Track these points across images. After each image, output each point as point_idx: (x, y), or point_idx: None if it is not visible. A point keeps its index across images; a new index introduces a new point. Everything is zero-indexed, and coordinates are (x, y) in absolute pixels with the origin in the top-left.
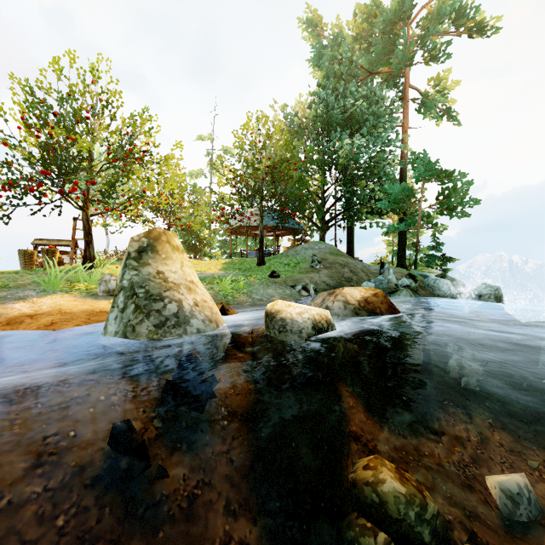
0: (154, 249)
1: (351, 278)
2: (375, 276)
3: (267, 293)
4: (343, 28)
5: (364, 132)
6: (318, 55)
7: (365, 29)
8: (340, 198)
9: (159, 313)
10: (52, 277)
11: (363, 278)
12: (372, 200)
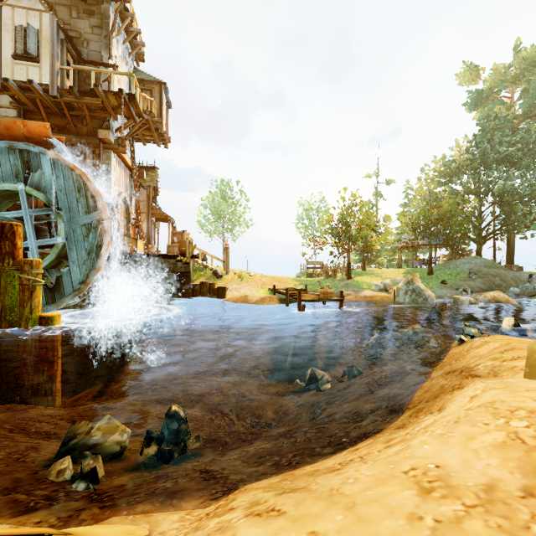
0: (414, 279)
1: (500, 284)
2: (524, 283)
3: (442, 292)
4: (501, 68)
5: (516, 176)
6: (474, 103)
7: (523, 75)
8: (497, 217)
9: (422, 297)
10: (360, 284)
11: (511, 284)
12: (527, 222)
